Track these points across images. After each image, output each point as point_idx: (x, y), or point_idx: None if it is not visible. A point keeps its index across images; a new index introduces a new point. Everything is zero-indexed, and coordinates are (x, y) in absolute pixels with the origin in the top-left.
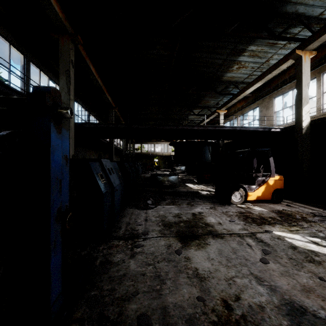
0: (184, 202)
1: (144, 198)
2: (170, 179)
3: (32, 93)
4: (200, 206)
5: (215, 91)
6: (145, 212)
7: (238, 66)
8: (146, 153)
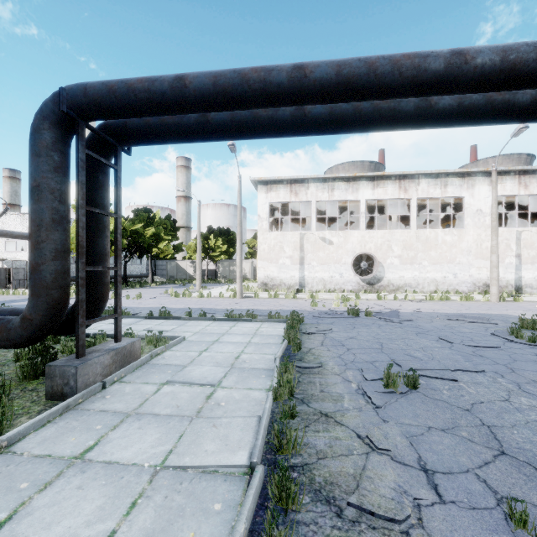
0: None
1: None
2: None
3: None
4: None
5: None
6: None
7: None
8: None
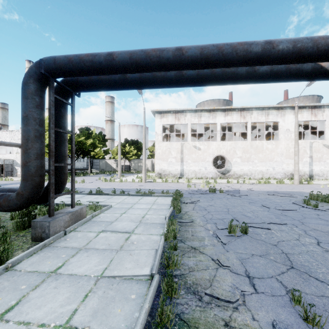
0: None
1: None
2: None
3: None
4: None
5: None
6: None
7: None
8: None
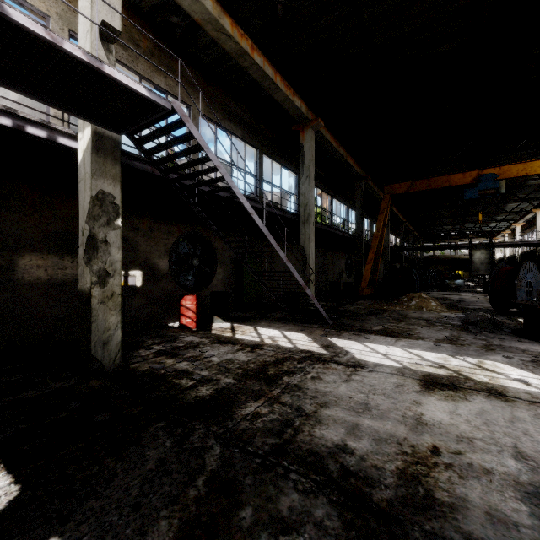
0: (457, 292)
1: (431, 289)
2: (455, 282)
3: (411, 261)
4: (465, 293)
5: (518, 197)
6: (431, 292)
7: (538, 177)
8: (441, 256)
